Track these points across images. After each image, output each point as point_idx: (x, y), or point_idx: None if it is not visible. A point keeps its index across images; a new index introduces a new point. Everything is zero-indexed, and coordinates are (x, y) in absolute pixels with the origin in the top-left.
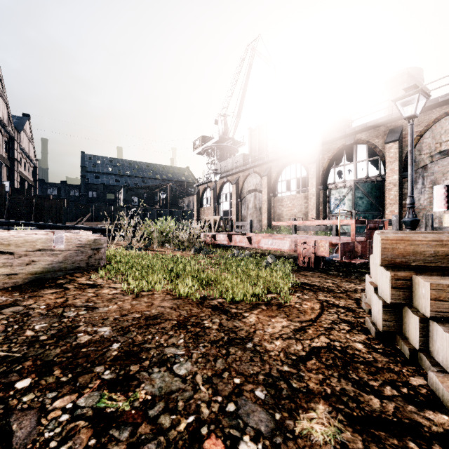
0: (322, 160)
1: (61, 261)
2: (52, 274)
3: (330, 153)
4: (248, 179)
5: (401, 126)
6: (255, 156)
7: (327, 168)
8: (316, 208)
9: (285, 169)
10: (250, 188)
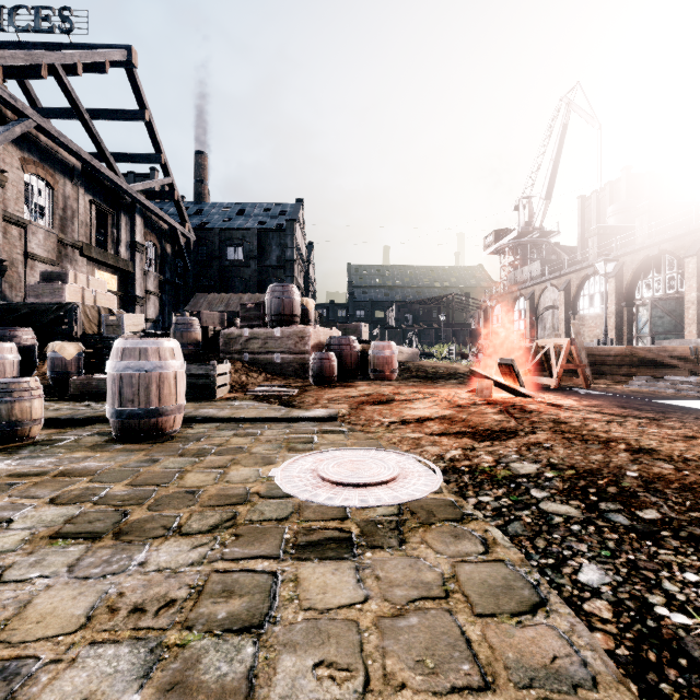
0: (625, 272)
1: (410, 357)
2: (408, 360)
3: (634, 265)
4: (544, 294)
5: None
6: (560, 261)
7: (632, 281)
8: (615, 329)
9: (588, 281)
10: (546, 304)
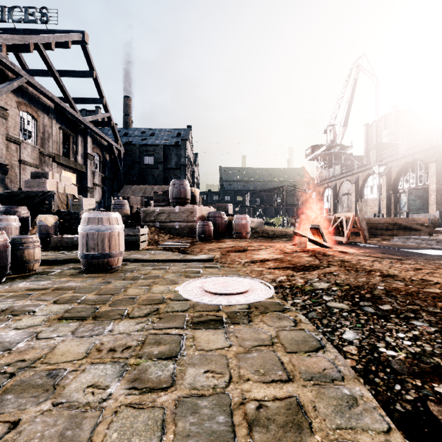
0: (392, 172)
1: (258, 224)
2: (257, 226)
3: (398, 167)
4: (342, 185)
5: (441, 150)
6: (352, 165)
7: (397, 178)
8: (386, 207)
9: (369, 178)
10: (344, 192)
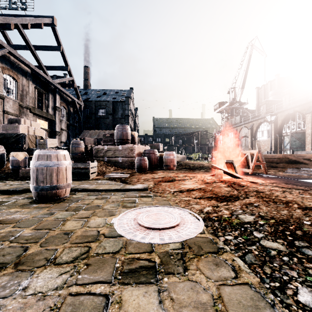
0: (278, 121)
1: (181, 159)
2: (181, 160)
3: (282, 117)
4: (241, 130)
5: None
6: (248, 116)
7: (281, 125)
8: (274, 146)
9: (261, 125)
10: (242, 135)
